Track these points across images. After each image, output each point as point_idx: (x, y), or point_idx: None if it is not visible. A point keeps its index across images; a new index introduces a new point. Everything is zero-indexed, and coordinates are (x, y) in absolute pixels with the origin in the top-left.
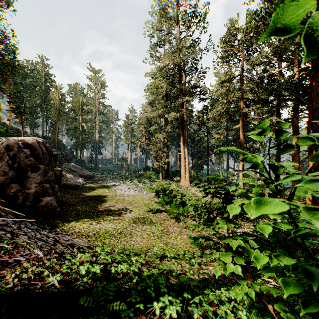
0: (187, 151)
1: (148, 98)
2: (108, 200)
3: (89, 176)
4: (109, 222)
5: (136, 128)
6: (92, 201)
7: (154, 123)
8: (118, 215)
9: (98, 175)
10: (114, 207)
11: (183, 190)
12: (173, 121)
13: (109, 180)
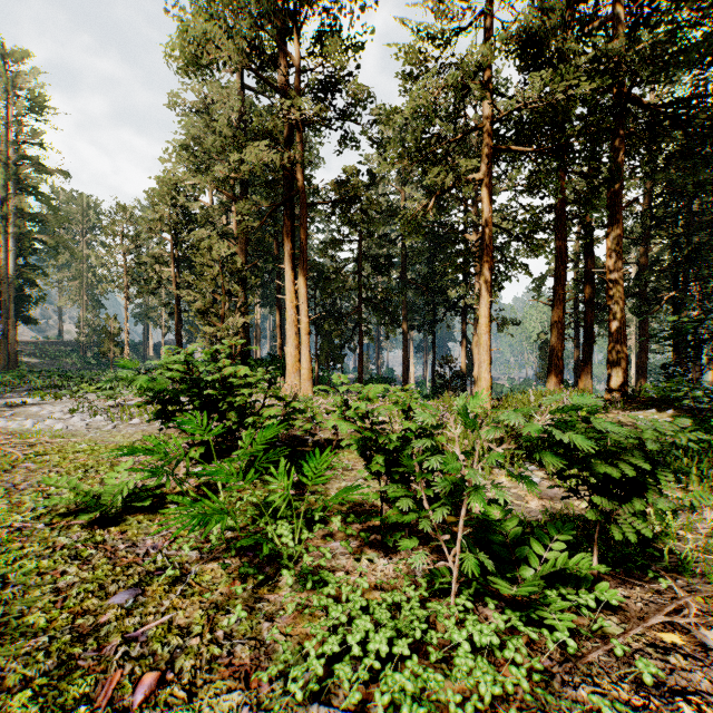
0: (304, 286)
1: (179, 121)
2: None
3: None
4: None
5: (145, 232)
6: None
7: (205, 223)
8: None
9: None
10: None
11: None
12: (259, 170)
13: (23, 392)
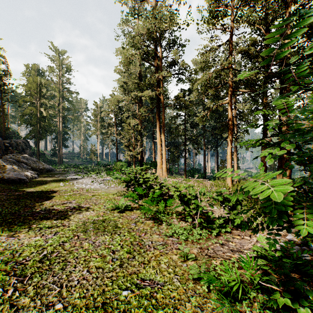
0: (164, 137)
1: (119, 78)
2: (57, 196)
3: (46, 169)
4: (37, 233)
5: (106, 115)
6: (31, 199)
7: (126, 111)
8: (61, 218)
9: (59, 169)
10: (61, 205)
11: (160, 182)
12: (148, 100)
13: (71, 174)
